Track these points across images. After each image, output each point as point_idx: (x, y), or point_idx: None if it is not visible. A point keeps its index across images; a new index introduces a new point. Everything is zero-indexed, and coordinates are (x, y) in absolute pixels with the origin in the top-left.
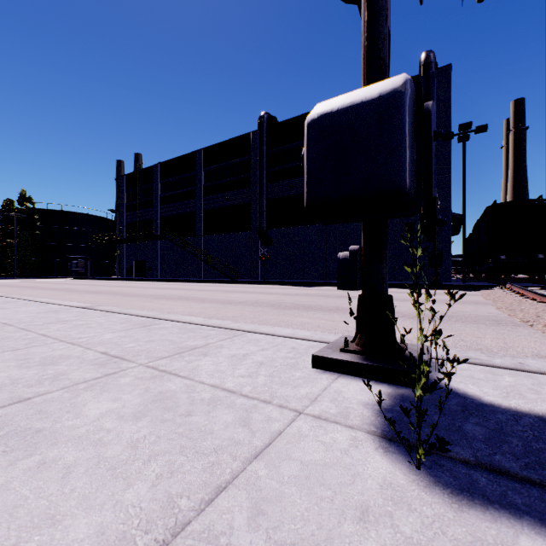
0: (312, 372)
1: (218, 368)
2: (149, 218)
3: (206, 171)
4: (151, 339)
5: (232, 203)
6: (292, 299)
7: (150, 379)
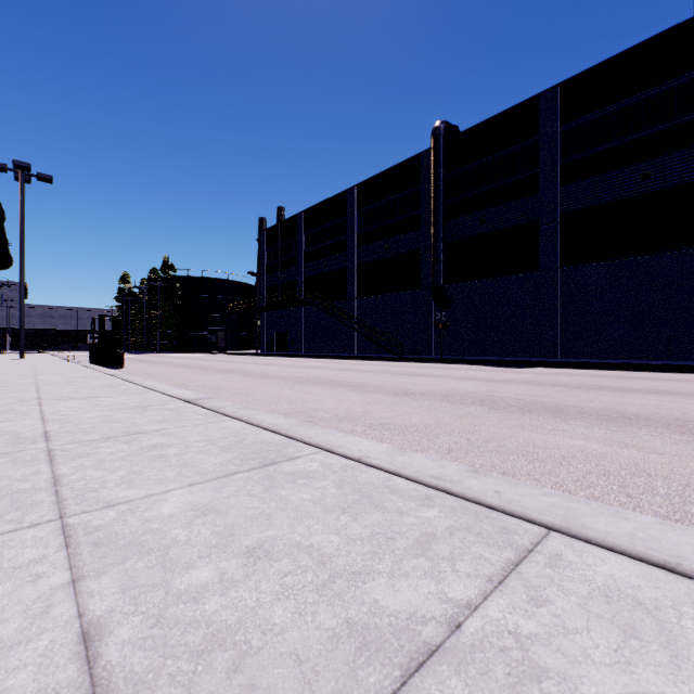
0: None
1: None
2: (292, 280)
3: (359, 213)
4: (265, 535)
5: (394, 253)
6: (506, 389)
7: None
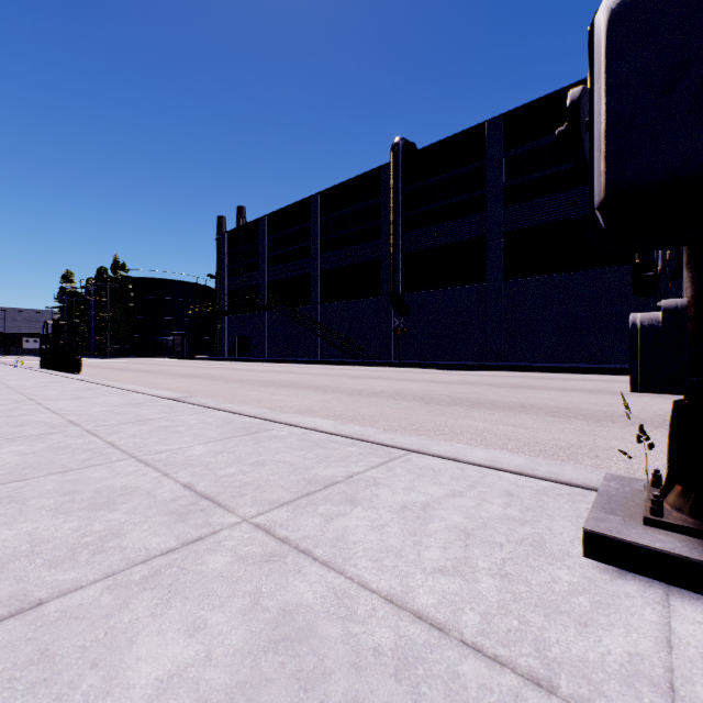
0: (592, 571)
1: (386, 542)
2: (254, 284)
3: (323, 221)
4: (260, 459)
5: (356, 261)
6: (446, 389)
7: (261, 562)
